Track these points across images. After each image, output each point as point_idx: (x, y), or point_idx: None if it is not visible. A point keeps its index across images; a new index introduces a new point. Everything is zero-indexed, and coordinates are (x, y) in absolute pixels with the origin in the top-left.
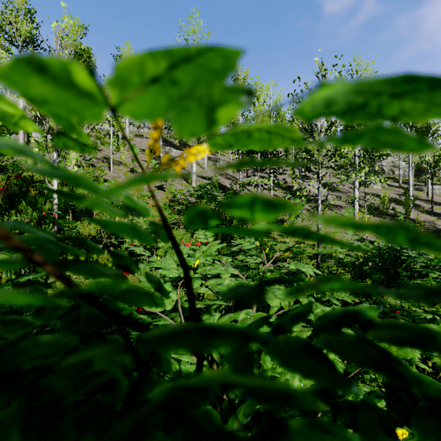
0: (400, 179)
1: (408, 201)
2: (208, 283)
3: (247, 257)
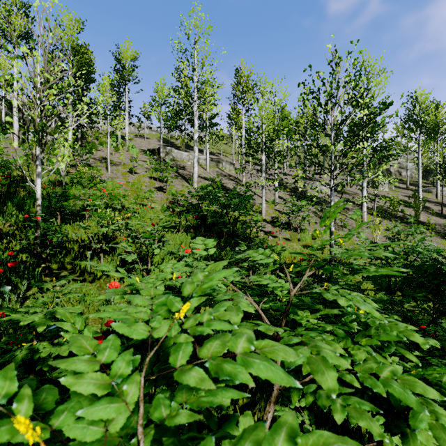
0: (408, 180)
1: (418, 203)
2: (205, 351)
3: (262, 276)
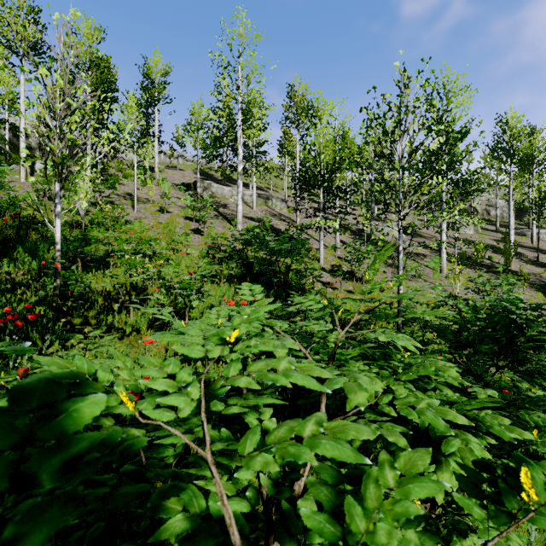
0: (497, 221)
1: (509, 248)
2: (253, 368)
3: (310, 322)
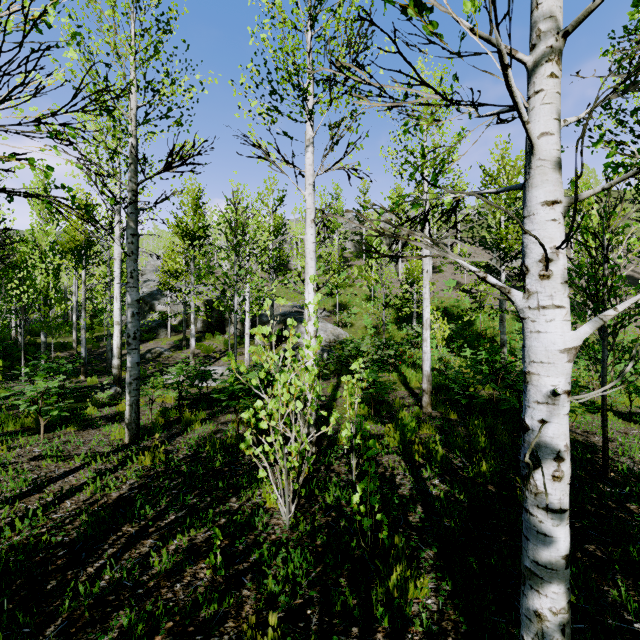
0: None
1: None
2: None
3: None
